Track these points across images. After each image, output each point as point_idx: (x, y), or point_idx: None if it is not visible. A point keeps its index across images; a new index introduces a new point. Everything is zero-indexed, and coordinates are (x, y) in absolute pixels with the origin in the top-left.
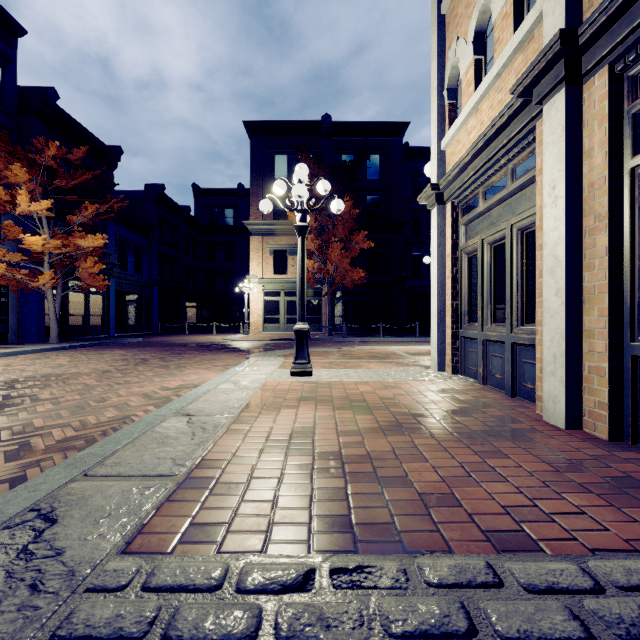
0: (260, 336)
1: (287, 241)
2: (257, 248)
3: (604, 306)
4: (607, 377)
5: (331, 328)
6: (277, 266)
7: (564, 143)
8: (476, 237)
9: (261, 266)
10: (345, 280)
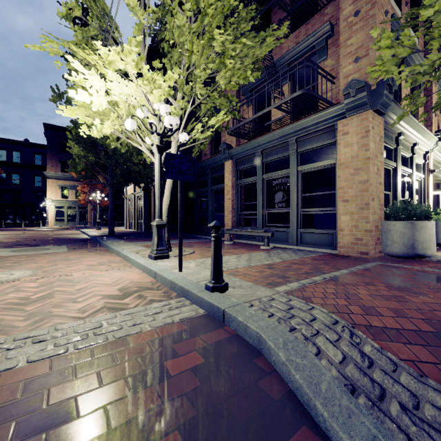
0: (58, 227)
1: (69, 183)
2: (51, 185)
3: (136, 218)
4: (136, 225)
5: (94, 223)
6: (63, 194)
7: (134, 202)
8: (131, 207)
9: (54, 194)
10: (101, 204)
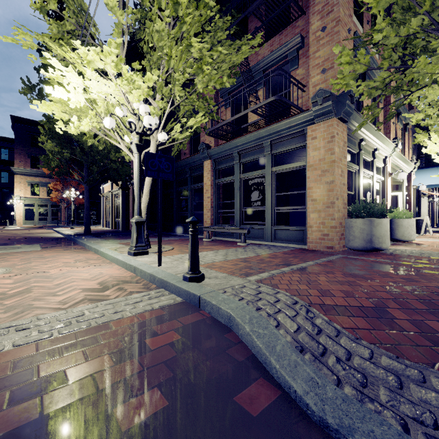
0: (28, 226)
1: (39, 179)
2: (20, 181)
3: (114, 217)
4: (114, 223)
5: (68, 222)
6: (33, 191)
7: (111, 200)
8: (108, 205)
9: (22, 191)
10: (75, 202)
